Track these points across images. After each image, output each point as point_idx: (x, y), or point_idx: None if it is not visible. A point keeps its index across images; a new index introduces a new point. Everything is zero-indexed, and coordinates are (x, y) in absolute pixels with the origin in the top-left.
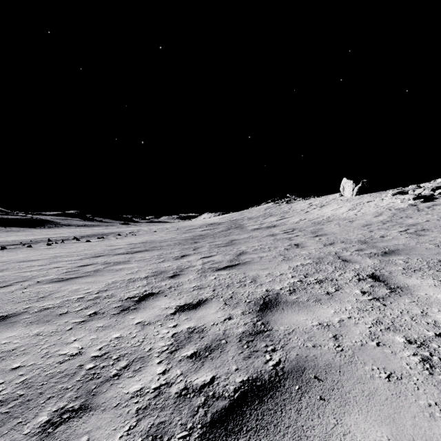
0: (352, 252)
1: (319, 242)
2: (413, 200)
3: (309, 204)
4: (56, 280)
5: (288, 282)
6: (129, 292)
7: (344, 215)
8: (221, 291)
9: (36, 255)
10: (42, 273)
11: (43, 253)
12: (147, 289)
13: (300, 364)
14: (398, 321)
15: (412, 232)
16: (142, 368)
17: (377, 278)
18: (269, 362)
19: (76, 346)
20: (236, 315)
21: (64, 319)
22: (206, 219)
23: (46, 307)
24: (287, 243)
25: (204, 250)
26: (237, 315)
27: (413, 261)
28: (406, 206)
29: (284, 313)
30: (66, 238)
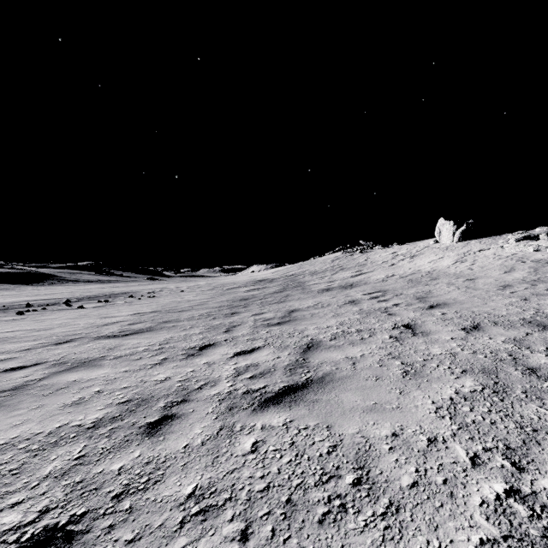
0: (547, 355)
1: (449, 323)
2: None
3: (393, 253)
4: None
5: (481, 503)
6: None
7: (452, 269)
8: (268, 546)
9: None
10: None
11: None
12: (55, 496)
13: None
14: None
15: None
16: None
17: None
18: None
19: None
20: None
21: None
22: (254, 273)
23: None
24: (389, 322)
25: (244, 332)
26: None
27: None
28: (547, 256)
29: None
30: (56, 302)
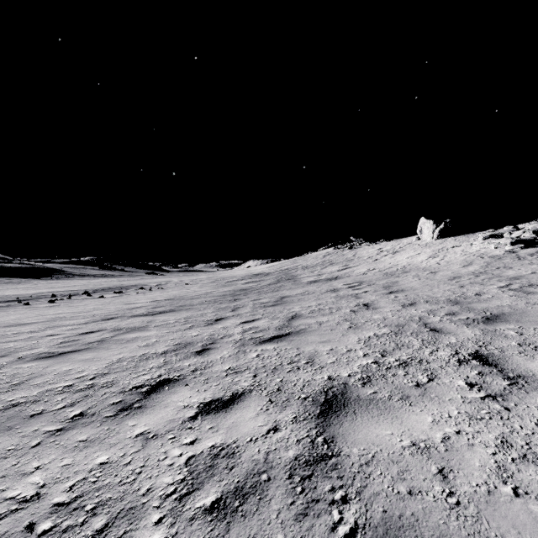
0: (442, 317)
1: (395, 302)
2: (510, 246)
3: (379, 249)
4: (44, 355)
5: (359, 365)
6: (137, 377)
7: (423, 264)
8: (265, 377)
9: (30, 317)
10: (29, 345)
11: (41, 313)
12: (162, 372)
13: (391, 536)
14: (537, 442)
15: (517, 288)
16: (127, 535)
17: (486, 360)
18: (338, 527)
19: (35, 482)
20: (284, 422)
21: (34, 425)
22: (251, 268)
23: (16, 402)
24: (354, 302)
25: (246, 311)
26: (286, 424)
27: (530, 332)
28: (503, 253)
29: (358, 422)
30: (75, 293)
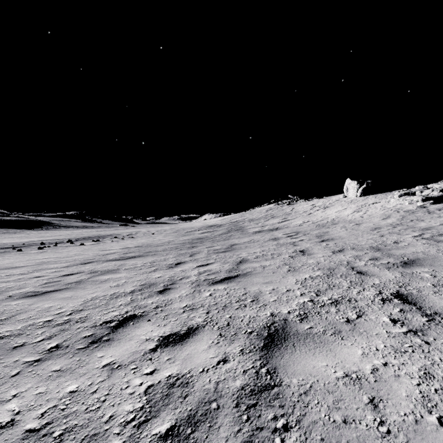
0: (366, 262)
1: (327, 249)
2: (421, 202)
3: (312, 205)
4: (30, 294)
5: (297, 303)
6: (108, 313)
7: (349, 217)
8: (216, 314)
9: (22, 261)
10: (18, 285)
11: (31, 258)
12: (129, 309)
13: None
14: None
15: (428, 237)
16: None
17: (406, 299)
18: None
19: (11, 409)
20: (233, 354)
21: (15, 356)
22: (206, 220)
23: (2, 335)
24: (292, 249)
25: (202, 256)
26: (234, 356)
27: (442, 275)
28: (415, 208)
29: (296, 354)
30: (60, 241)
